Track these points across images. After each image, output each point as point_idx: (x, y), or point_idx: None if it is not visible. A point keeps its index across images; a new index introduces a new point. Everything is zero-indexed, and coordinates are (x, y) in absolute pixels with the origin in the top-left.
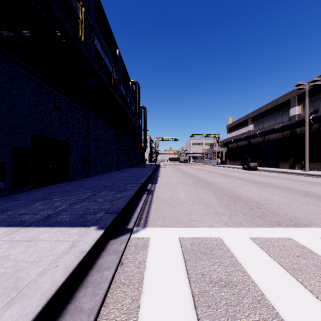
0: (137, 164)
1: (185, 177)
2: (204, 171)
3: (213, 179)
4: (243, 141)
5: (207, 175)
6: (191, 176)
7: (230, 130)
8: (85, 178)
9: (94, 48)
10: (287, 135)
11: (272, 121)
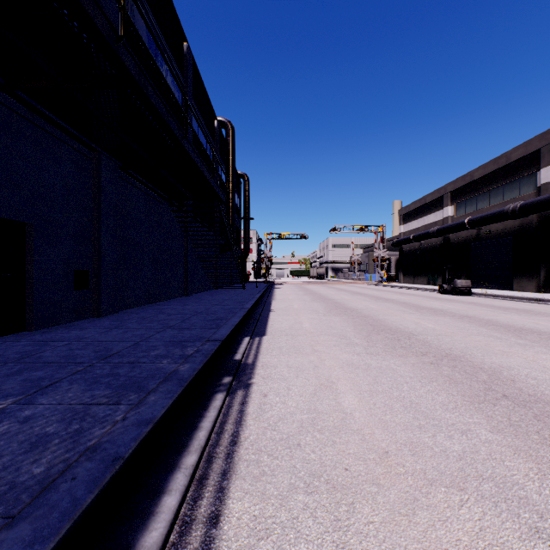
0: (231, 282)
1: (332, 312)
2: (364, 296)
3: (400, 320)
4: (433, 239)
5: (378, 306)
6: (343, 311)
7: (407, 218)
8: (86, 318)
9: (114, 6)
10: (532, 224)
11: (496, 197)
